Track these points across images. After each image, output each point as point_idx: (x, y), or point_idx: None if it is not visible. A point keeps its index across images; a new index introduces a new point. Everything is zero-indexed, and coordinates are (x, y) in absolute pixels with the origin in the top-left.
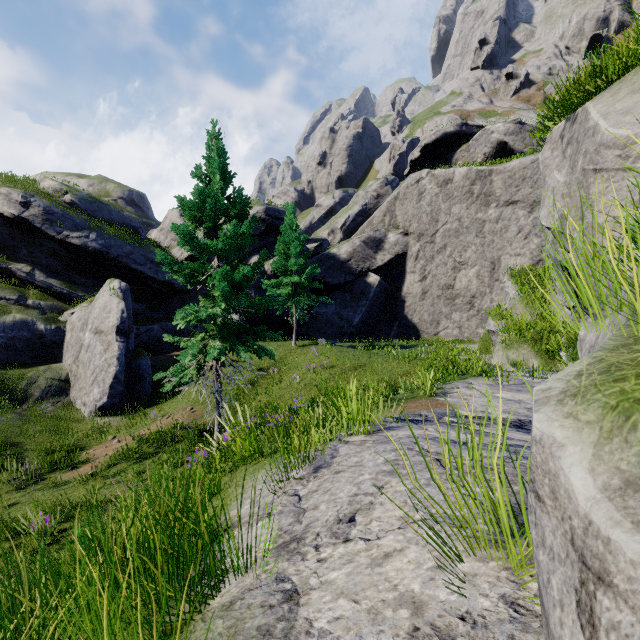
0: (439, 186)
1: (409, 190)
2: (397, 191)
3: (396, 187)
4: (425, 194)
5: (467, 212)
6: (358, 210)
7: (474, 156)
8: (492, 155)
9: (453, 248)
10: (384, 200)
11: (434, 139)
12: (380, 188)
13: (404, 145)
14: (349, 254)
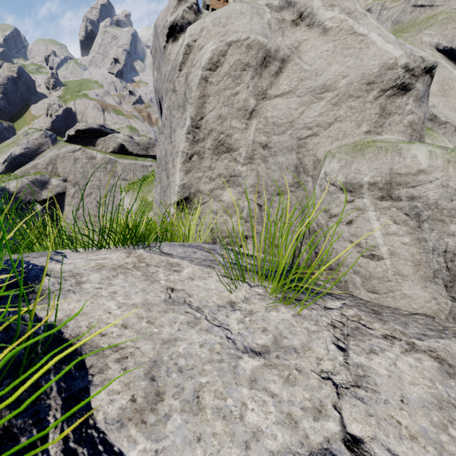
0: (88, 159)
1: (68, 155)
2: (58, 152)
3: (54, 140)
4: (79, 161)
5: (104, 178)
6: (20, 151)
7: (108, 146)
8: (118, 149)
9: (96, 195)
10: (44, 148)
11: (85, 128)
12: (41, 138)
13: (60, 110)
14: (18, 189)
